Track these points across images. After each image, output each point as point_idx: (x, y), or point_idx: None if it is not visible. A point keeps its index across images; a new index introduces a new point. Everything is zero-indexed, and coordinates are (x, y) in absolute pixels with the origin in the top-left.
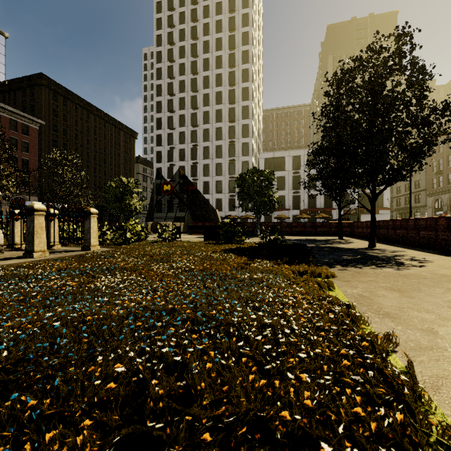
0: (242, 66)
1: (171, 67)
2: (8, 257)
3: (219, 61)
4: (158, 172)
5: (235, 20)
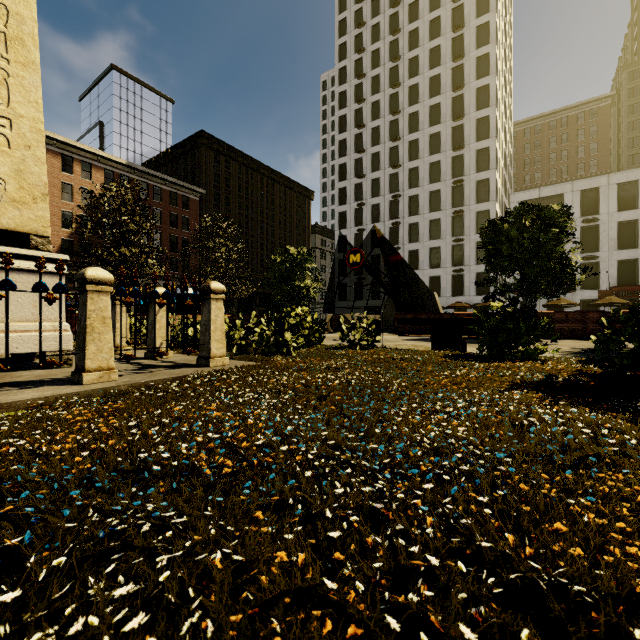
0: (477, 52)
1: (360, 85)
2: (55, 378)
3: (435, 56)
4: (342, 242)
5: None
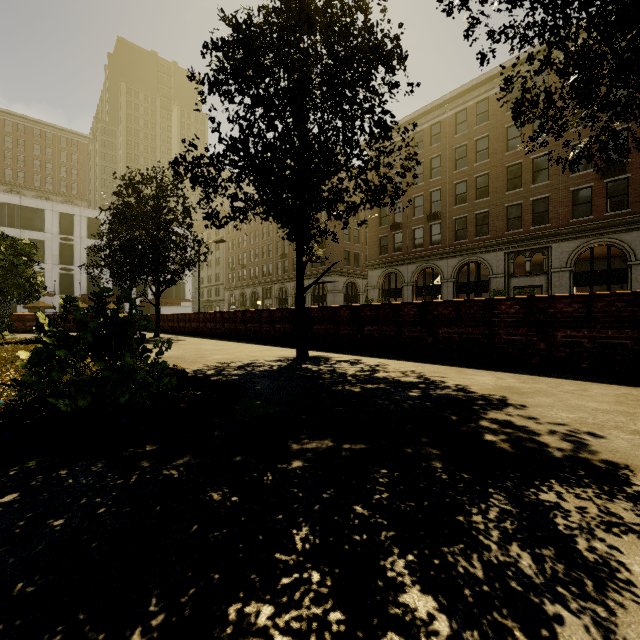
0: None
1: None
2: None
3: None
4: None
5: None
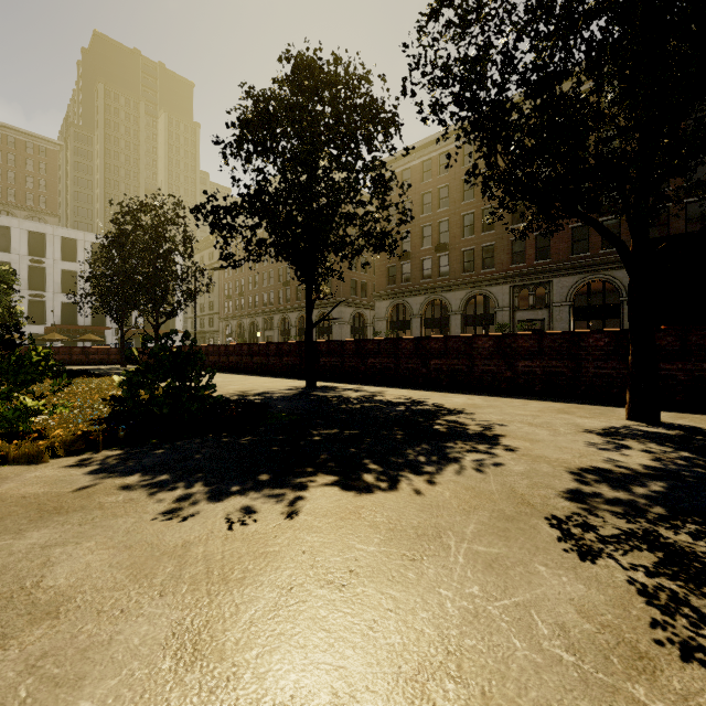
0: None
1: None
2: None
3: None
4: None
5: None
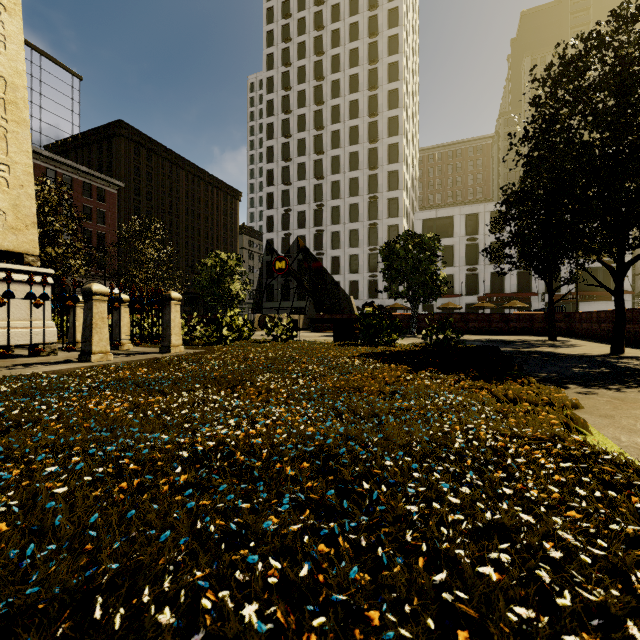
0: (388, 86)
1: (286, 97)
2: (60, 360)
3: (354, 82)
4: (269, 245)
5: (377, 19)
